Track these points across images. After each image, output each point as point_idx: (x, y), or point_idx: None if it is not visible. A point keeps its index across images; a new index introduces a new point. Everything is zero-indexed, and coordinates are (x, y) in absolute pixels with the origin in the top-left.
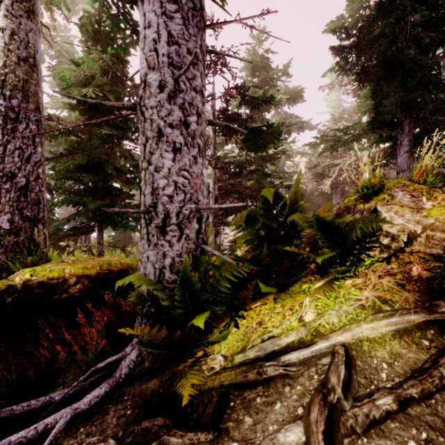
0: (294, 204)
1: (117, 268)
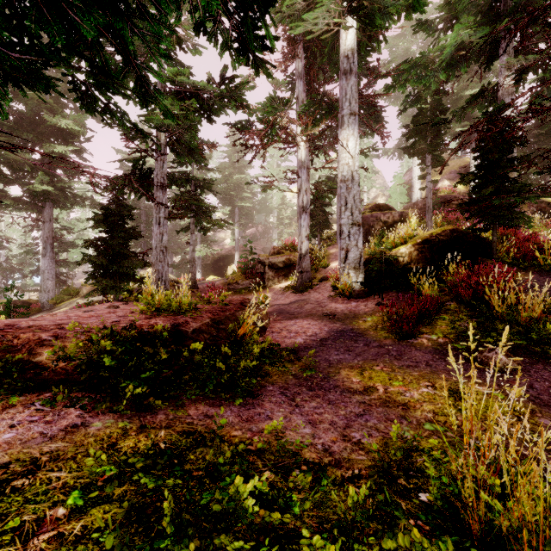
0: (71, 287)
1: (26, 300)
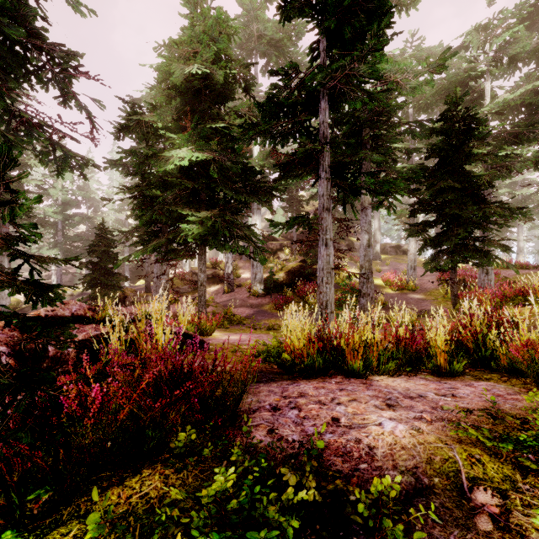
0: None
1: None
